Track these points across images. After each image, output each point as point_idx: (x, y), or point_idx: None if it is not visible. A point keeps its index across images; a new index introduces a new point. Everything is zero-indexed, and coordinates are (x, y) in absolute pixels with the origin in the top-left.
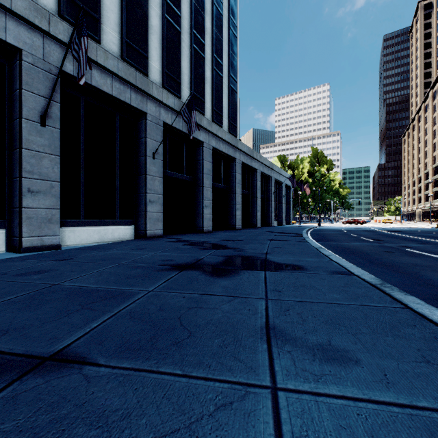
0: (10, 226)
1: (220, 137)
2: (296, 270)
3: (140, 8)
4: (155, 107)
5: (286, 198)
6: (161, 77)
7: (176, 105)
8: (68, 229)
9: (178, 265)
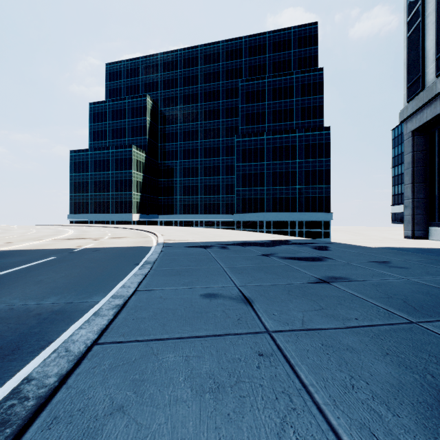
0: None
1: None
2: None
3: None
4: None
5: None
6: None
7: None
8: None
9: None
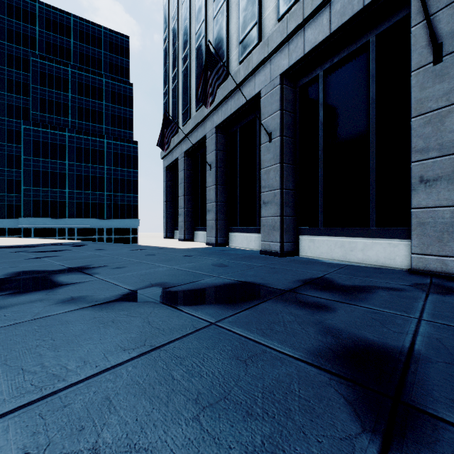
0: None
1: None
2: None
3: None
4: None
5: None
6: None
7: None
8: (308, 238)
9: (90, 268)
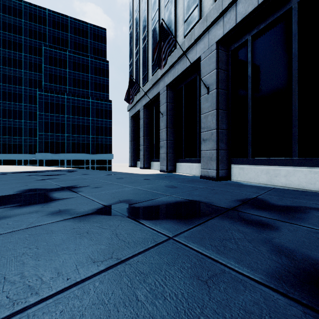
0: None
1: None
2: None
3: None
4: None
5: None
6: None
7: None
8: (238, 166)
9: (76, 187)
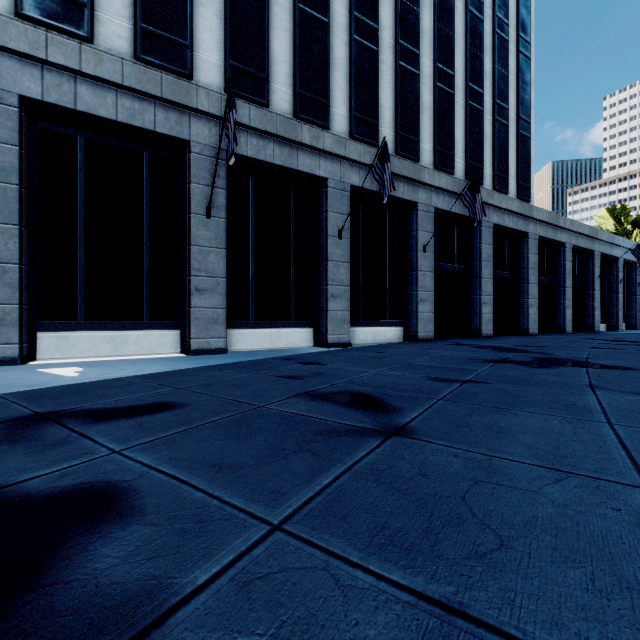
0: (316, 326)
1: (505, 209)
2: (625, 370)
3: (412, 92)
4: (426, 193)
5: (626, 284)
6: (431, 157)
7: (449, 184)
8: (350, 329)
9: (488, 360)
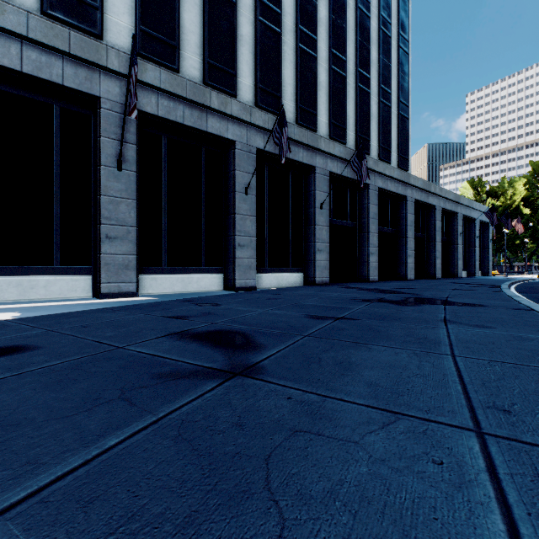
0: (225, 272)
1: (388, 176)
2: (475, 306)
3: (310, 71)
4: (323, 159)
5: (481, 240)
6: (327, 129)
7: (342, 152)
8: (257, 275)
9: (367, 300)
